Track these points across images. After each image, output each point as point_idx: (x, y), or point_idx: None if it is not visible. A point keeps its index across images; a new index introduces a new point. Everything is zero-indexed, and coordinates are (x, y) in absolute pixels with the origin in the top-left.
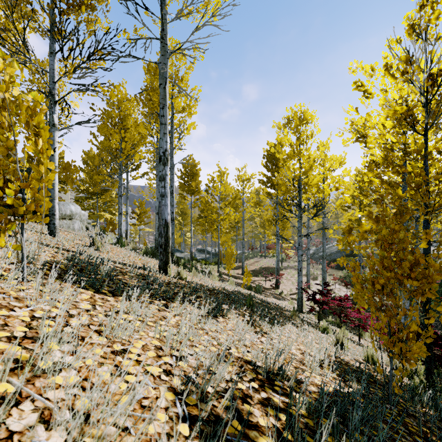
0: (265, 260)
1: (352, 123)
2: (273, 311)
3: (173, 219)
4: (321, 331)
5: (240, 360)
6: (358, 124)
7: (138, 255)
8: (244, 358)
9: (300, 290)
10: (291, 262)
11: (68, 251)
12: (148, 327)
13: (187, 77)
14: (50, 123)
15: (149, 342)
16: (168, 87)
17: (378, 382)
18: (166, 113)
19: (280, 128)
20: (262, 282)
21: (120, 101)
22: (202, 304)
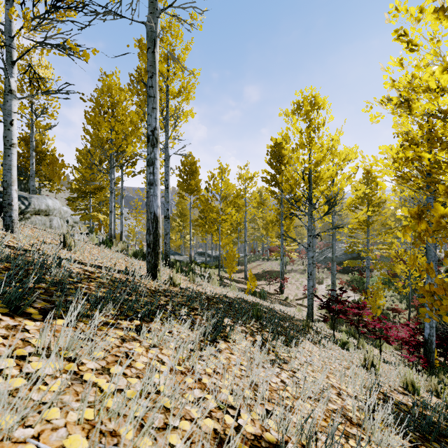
0: (268, 263)
1: (393, 84)
2: (284, 322)
3: (168, 217)
4: (340, 346)
5: (259, 447)
6: (400, 85)
7: (124, 257)
8: (264, 435)
9: (310, 296)
10: (295, 265)
11: (16, 250)
12: (82, 387)
13: (184, 57)
14: (5, 88)
15: (56, 446)
16: (157, 52)
17: (442, 431)
18: (155, 84)
19: (287, 116)
20: (265, 286)
21: (109, 86)
22: (196, 321)
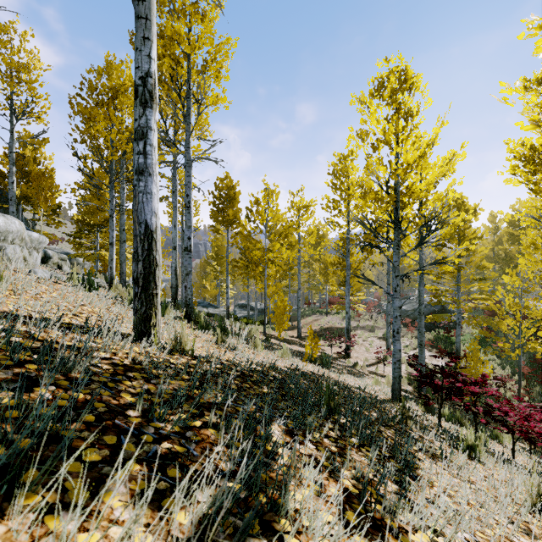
0: (327, 318)
1: None
2: (368, 410)
3: (190, 249)
4: (463, 452)
5: None
6: None
7: (105, 304)
8: None
9: (396, 364)
10: (362, 320)
11: None
12: None
13: (212, 12)
14: None
15: None
16: None
17: None
18: None
19: (363, 103)
20: (325, 348)
21: (107, 63)
22: (195, 458)
